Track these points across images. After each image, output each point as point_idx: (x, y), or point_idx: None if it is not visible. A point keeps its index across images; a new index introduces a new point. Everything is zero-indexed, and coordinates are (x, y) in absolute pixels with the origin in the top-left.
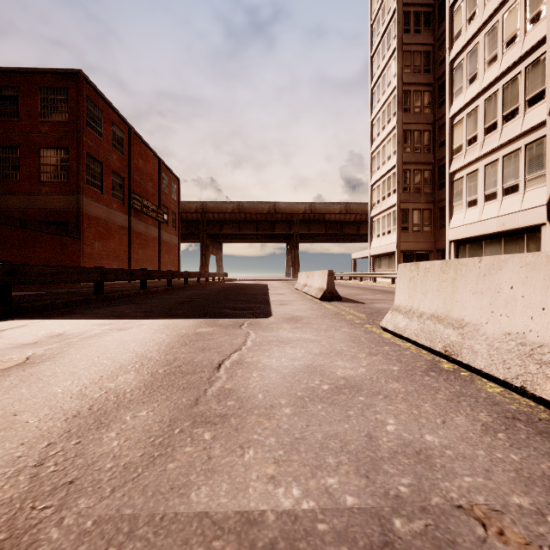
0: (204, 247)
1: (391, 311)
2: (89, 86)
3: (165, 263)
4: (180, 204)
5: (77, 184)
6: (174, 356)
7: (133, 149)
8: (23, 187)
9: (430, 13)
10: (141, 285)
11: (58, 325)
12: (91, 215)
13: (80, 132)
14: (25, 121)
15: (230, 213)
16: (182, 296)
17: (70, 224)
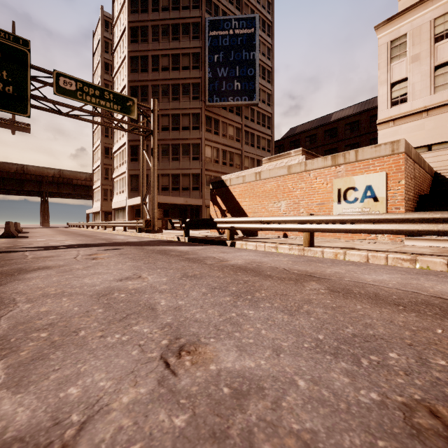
0: None
1: None
2: None
3: None
4: None
5: None
6: None
7: None
8: None
9: None
10: None
11: None
12: None
13: None
14: None
15: None
16: None
17: None
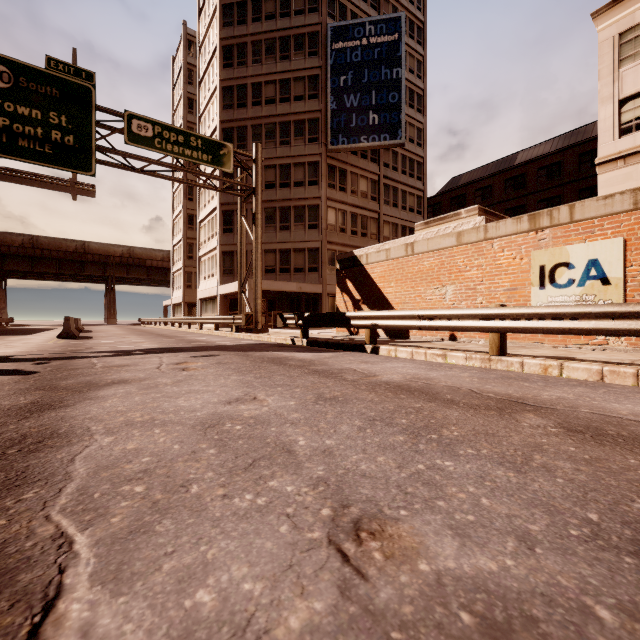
0: None
1: None
2: None
3: None
4: None
5: None
6: None
7: None
8: None
9: None
10: None
11: None
12: None
13: None
14: None
15: (19, 247)
16: None
17: None
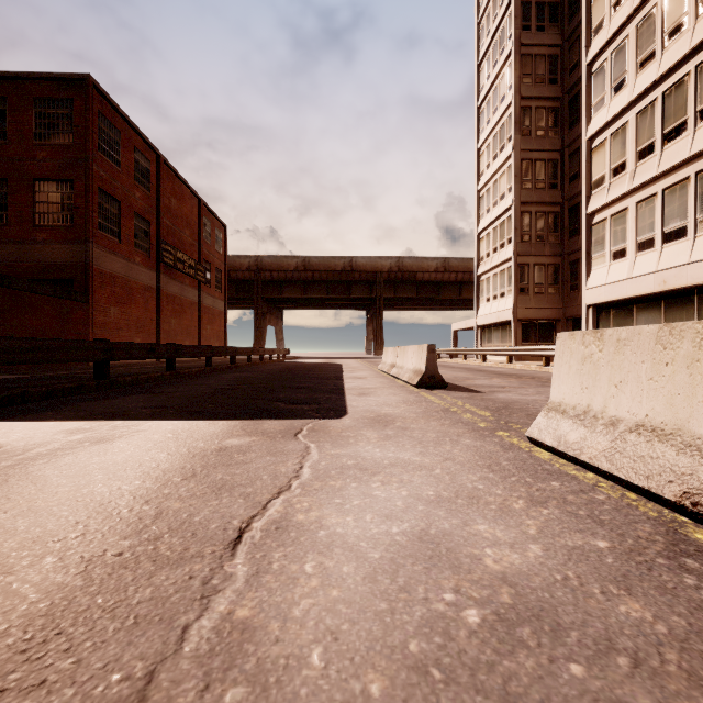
0: (260, 315)
1: (546, 412)
2: (102, 97)
3: (207, 336)
4: (229, 260)
5: (85, 229)
6: (160, 506)
7: (163, 185)
8: (12, 233)
9: (557, 4)
10: (167, 366)
11: (3, 432)
12: (105, 271)
13: (88, 159)
14: (14, 144)
15: (293, 271)
16: (222, 380)
17: (76, 283)
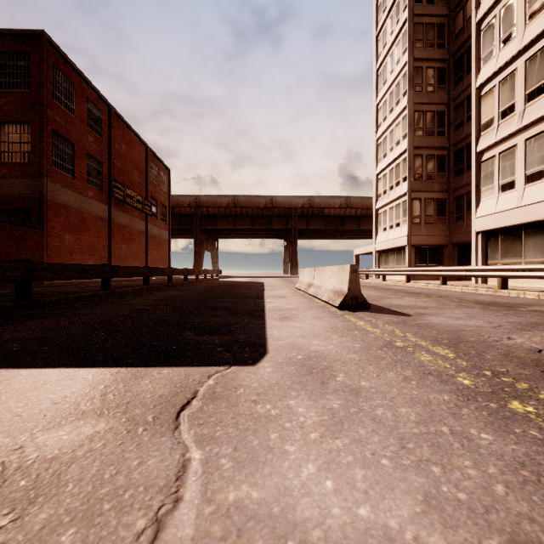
0: (198, 242)
1: None
2: (57, 53)
3: (153, 259)
4: (173, 198)
5: (40, 165)
6: None
7: (114, 132)
8: None
9: None
10: (102, 285)
11: None
12: (59, 202)
13: (43, 104)
14: None
15: (225, 207)
16: (148, 300)
17: (32, 212)
